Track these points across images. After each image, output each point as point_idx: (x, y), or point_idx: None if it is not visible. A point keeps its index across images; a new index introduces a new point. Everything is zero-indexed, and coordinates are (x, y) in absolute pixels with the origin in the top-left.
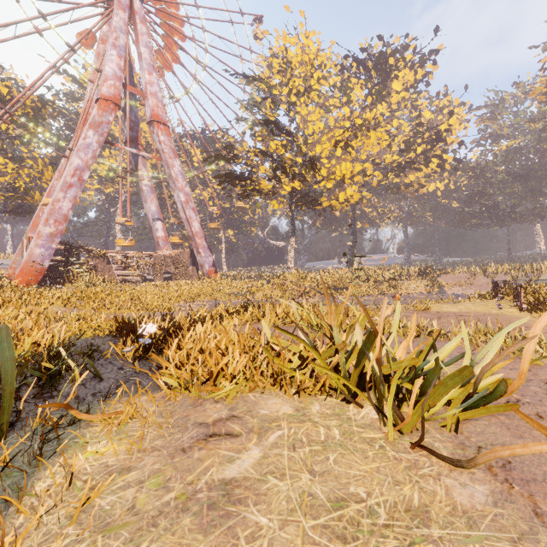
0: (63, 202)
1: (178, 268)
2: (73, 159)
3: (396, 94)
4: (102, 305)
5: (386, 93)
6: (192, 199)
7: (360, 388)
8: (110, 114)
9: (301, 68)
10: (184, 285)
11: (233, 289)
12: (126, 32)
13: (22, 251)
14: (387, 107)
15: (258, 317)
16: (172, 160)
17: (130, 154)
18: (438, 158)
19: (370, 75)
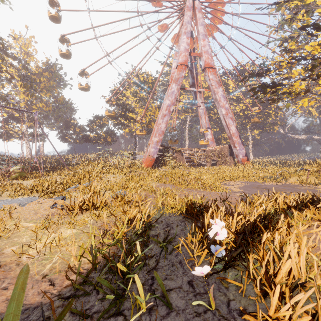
0: (162, 124)
1: (220, 158)
2: (166, 101)
3: None
4: (178, 182)
5: None
6: (230, 111)
7: None
8: (183, 72)
9: None
10: (225, 168)
11: (265, 173)
12: (191, 22)
13: (147, 150)
14: None
15: None
16: (217, 89)
17: (192, 93)
18: None
19: None
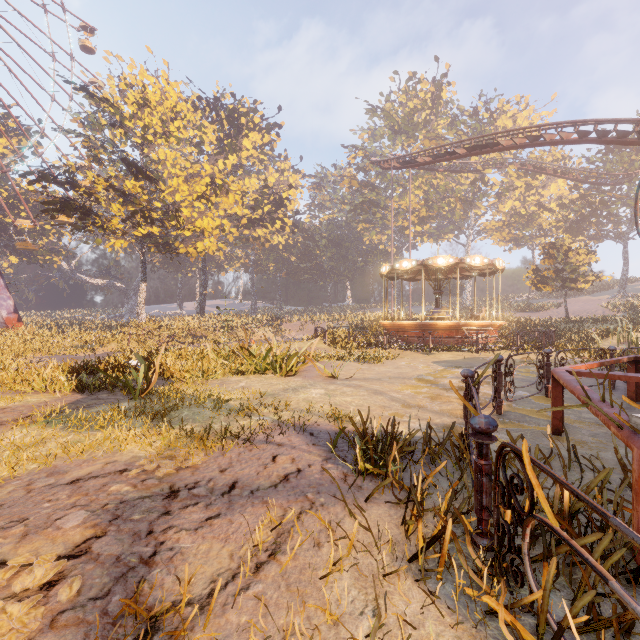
0: None
1: None
2: None
3: (246, 151)
4: None
5: (238, 147)
6: None
7: (266, 369)
8: None
9: (158, 107)
10: None
11: (73, 341)
12: None
13: None
14: (238, 159)
15: (172, 358)
16: None
17: None
18: (281, 221)
19: (223, 124)
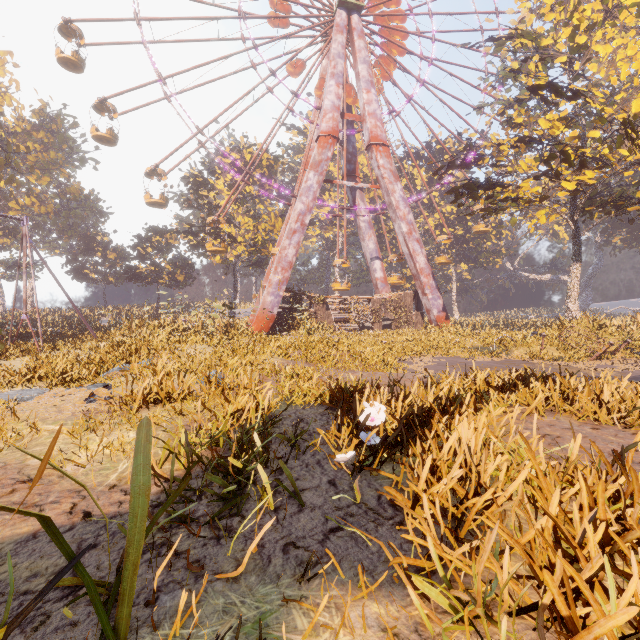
0: (288, 249)
1: (398, 314)
2: (296, 205)
3: None
4: (319, 357)
5: None
6: (416, 228)
7: None
8: (329, 149)
9: None
10: (406, 334)
11: (475, 342)
12: (344, 55)
13: (259, 300)
14: None
15: (554, 401)
16: (392, 185)
17: (347, 190)
18: None
19: None
